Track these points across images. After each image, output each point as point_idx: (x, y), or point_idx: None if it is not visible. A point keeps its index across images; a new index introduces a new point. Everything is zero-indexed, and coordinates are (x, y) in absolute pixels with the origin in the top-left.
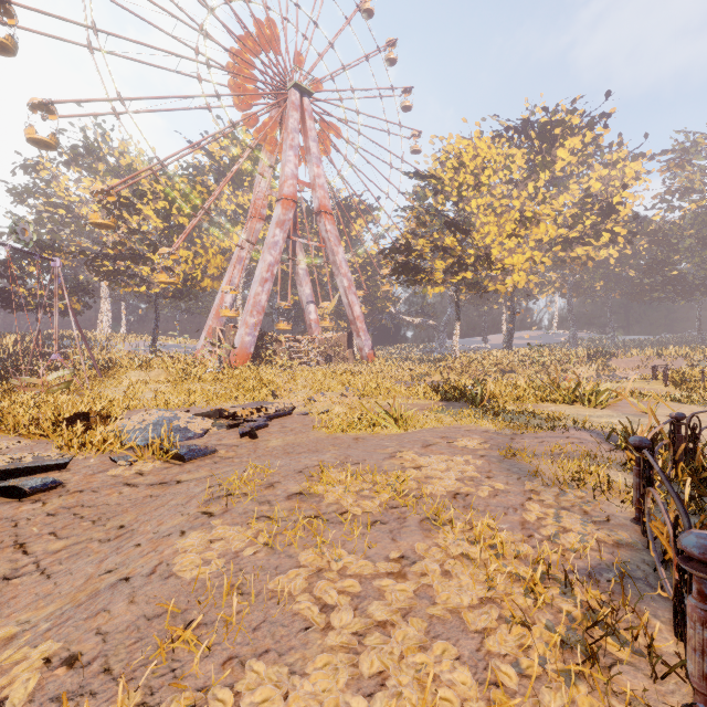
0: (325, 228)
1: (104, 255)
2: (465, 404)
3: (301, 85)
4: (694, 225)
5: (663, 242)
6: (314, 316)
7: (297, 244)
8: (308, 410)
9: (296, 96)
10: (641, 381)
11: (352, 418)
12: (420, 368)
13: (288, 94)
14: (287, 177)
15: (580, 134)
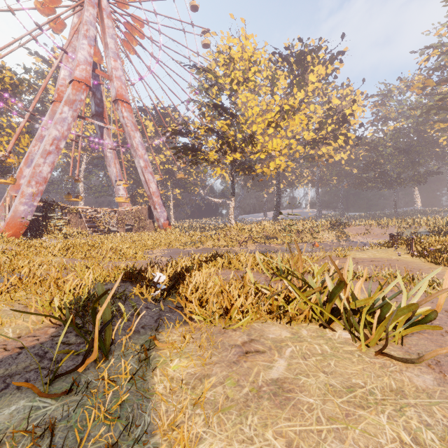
0: (122, 114)
1: None
2: (82, 344)
3: None
4: (392, 139)
5: (374, 150)
6: (122, 192)
7: (105, 131)
8: None
9: None
10: (383, 249)
11: None
12: (196, 236)
13: None
14: (80, 62)
15: (324, 65)
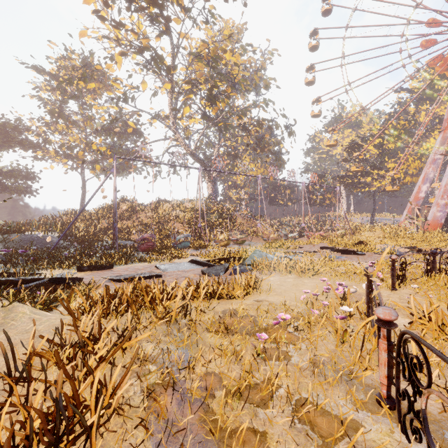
0: None
1: (347, 175)
2: None
3: None
4: None
5: None
6: None
7: None
8: None
9: None
10: None
11: None
12: None
13: None
14: None
15: None
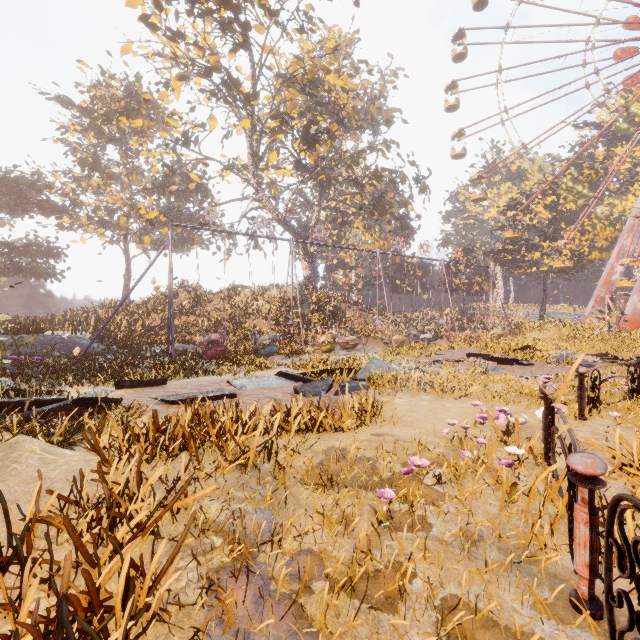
0: None
1: (505, 250)
2: None
3: None
4: None
5: None
6: None
7: None
8: None
9: None
10: None
11: None
12: None
13: None
14: None
15: None
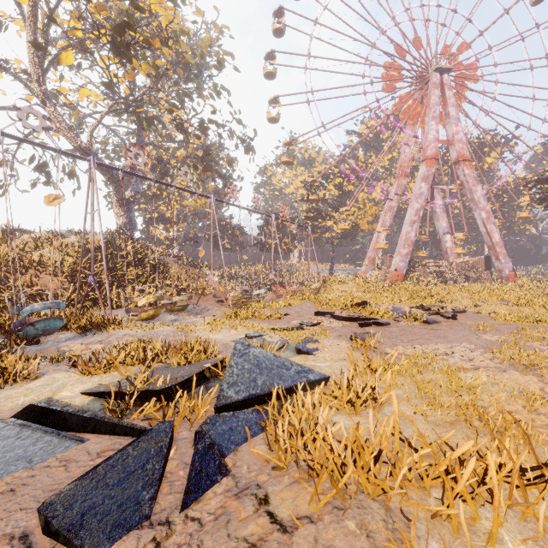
0: (463, 173)
1: (306, 217)
2: None
3: (440, 67)
4: None
5: None
6: (449, 244)
7: (435, 189)
8: (478, 311)
9: (436, 77)
10: None
11: (519, 316)
12: None
13: (430, 78)
14: (430, 142)
15: None
